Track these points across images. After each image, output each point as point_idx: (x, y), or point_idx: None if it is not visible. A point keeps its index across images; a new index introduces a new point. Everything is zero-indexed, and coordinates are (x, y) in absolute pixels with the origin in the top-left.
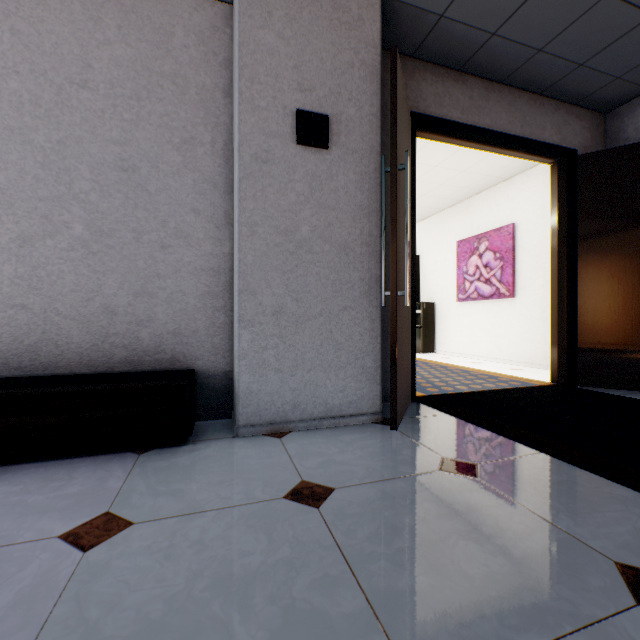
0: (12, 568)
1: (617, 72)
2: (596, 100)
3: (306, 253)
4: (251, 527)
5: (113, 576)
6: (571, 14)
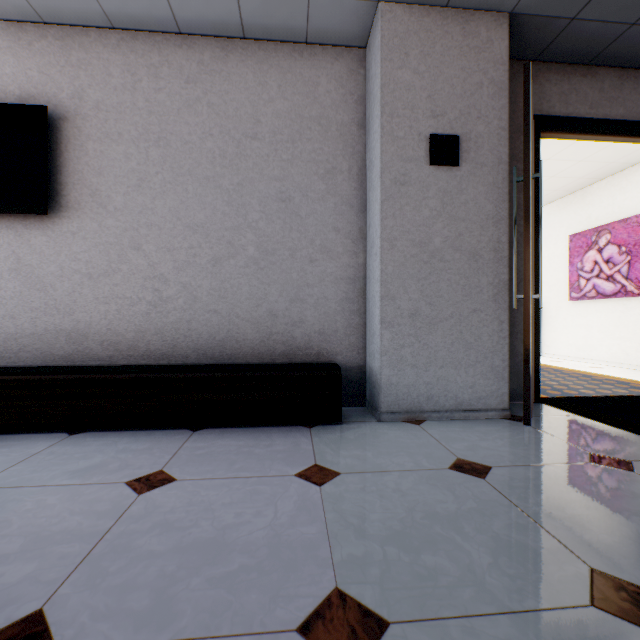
0: (279, 489)
1: None
2: None
3: (438, 262)
4: (434, 485)
5: (350, 502)
6: None
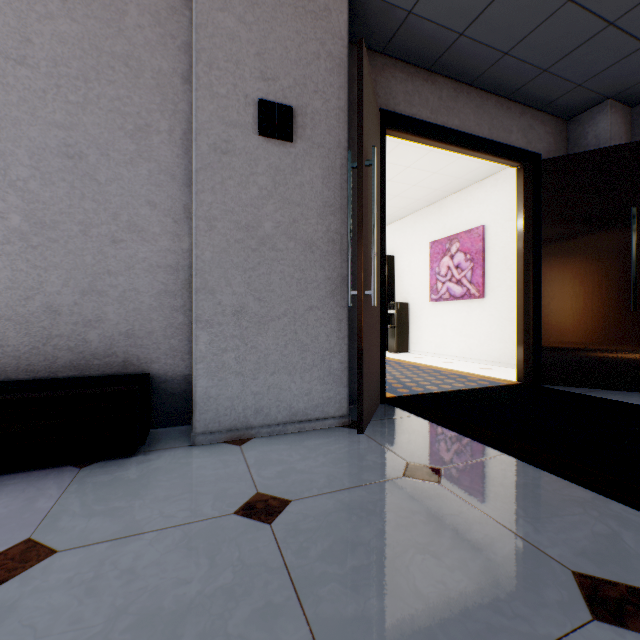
0: None
1: (578, 79)
2: (559, 106)
3: (269, 250)
4: (193, 550)
5: (18, 620)
6: (535, 18)
